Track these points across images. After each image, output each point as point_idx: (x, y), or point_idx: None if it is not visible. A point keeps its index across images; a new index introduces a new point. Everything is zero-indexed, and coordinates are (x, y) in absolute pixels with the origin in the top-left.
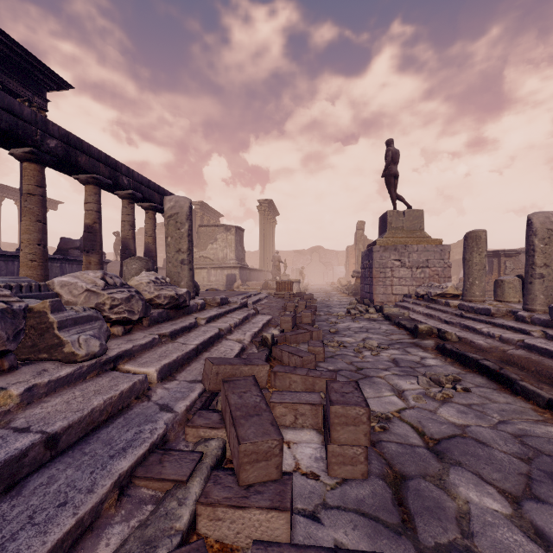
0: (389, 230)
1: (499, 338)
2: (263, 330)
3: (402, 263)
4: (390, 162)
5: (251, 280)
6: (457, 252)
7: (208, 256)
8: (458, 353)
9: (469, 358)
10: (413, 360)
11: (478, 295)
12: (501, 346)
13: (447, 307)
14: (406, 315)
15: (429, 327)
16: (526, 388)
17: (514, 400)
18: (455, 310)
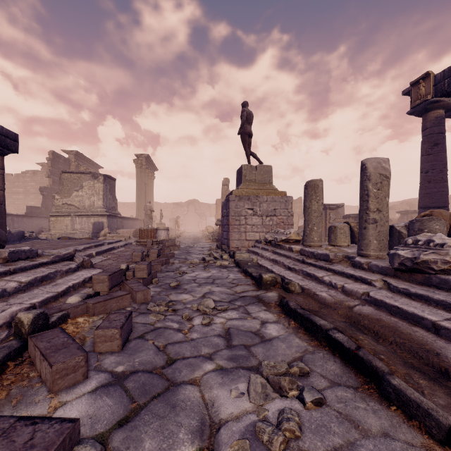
0: (244, 182)
1: (342, 289)
2: (67, 295)
3: (254, 211)
4: (245, 121)
5: (125, 228)
6: (297, 206)
7: (73, 203)
8: (303, 316)
9: (317, 325)
10: (251, 330)
11: (316, 240)
12: (346, 301)
13: (290, 252)
14: (255, 261)
15: (274, 277)
16: (404, 394)
17: (391, 421)
18: (298, 255)
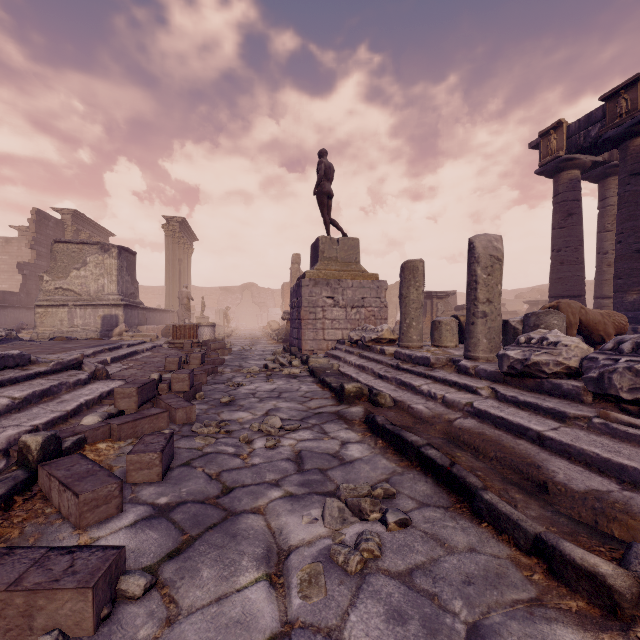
0: (321, 260)
1: (443, 400)
2: (78, 415)
3: (335, 301)
4: (324, 177)
5: (149, 324)
6: (395, 294)
7: (71, 287)
8: (392, 433)
9: (408, 442)
10: (328, 451)
11: (415, 339)
12: (446, 414)
13: (382, 355)
14: (335, 368)
15: (359, 387)
16: (495, 508)
17: (479, 537)
18: (391, 360)
